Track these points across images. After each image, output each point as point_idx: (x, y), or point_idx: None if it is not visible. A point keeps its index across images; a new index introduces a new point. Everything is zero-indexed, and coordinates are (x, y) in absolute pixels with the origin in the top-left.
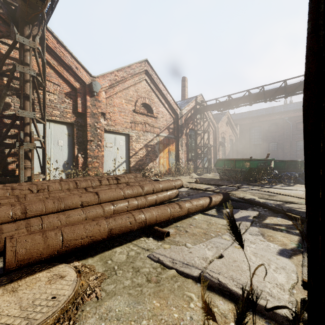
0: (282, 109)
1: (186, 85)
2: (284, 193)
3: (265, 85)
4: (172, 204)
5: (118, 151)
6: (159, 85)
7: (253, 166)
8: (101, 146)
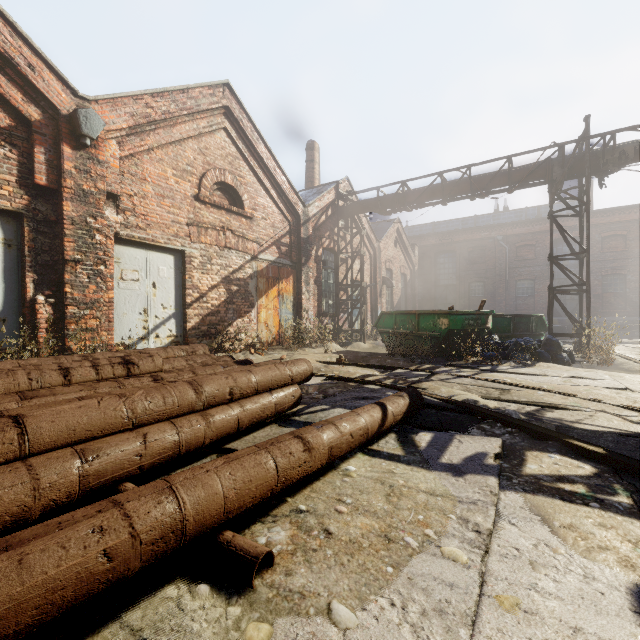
0: (491, 222)
1: (315, 157)
2: (528, 384)
3: (473, 164)
4: (283, 443)
5: (154, 290)
6: (258, 146)
7: (454, 327)
8: (107, 277)
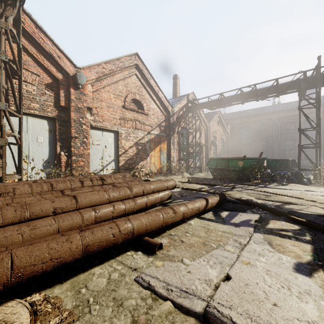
0: (271, 110)
1: (177, 82)
2: (281, 193)
3: (257, 83)
4: (165, 209)
5: (106, 149)
6: (150, 81)
7: (246, 165)
8: (87, 143)
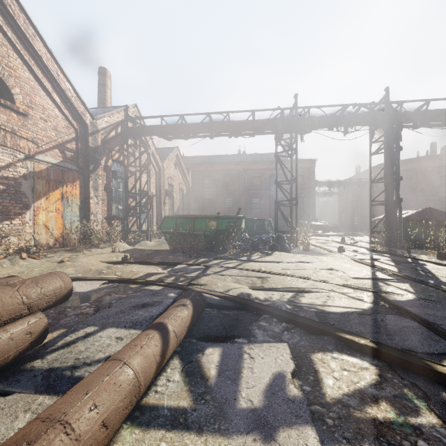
0: (237, 160)
1: (107, 83)
2: (278, 271)
3: (231, 111)
4: None
5: None
6: (34, 42)
7: (221, 228)
8: None
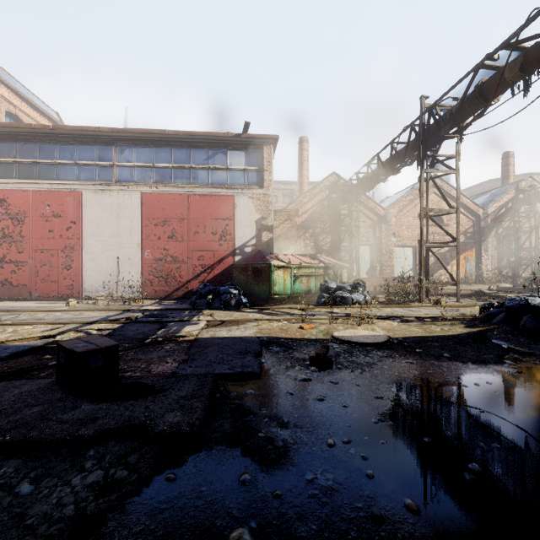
0: None
1: (510, 162)
2: None
3: None
4: None
5: (405, 260)
6: (451, 192)
7: None
8: (392, 258)
